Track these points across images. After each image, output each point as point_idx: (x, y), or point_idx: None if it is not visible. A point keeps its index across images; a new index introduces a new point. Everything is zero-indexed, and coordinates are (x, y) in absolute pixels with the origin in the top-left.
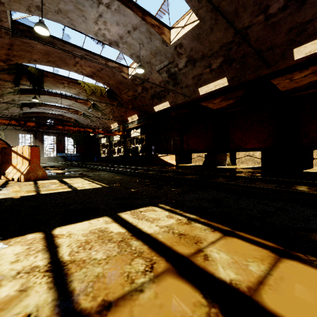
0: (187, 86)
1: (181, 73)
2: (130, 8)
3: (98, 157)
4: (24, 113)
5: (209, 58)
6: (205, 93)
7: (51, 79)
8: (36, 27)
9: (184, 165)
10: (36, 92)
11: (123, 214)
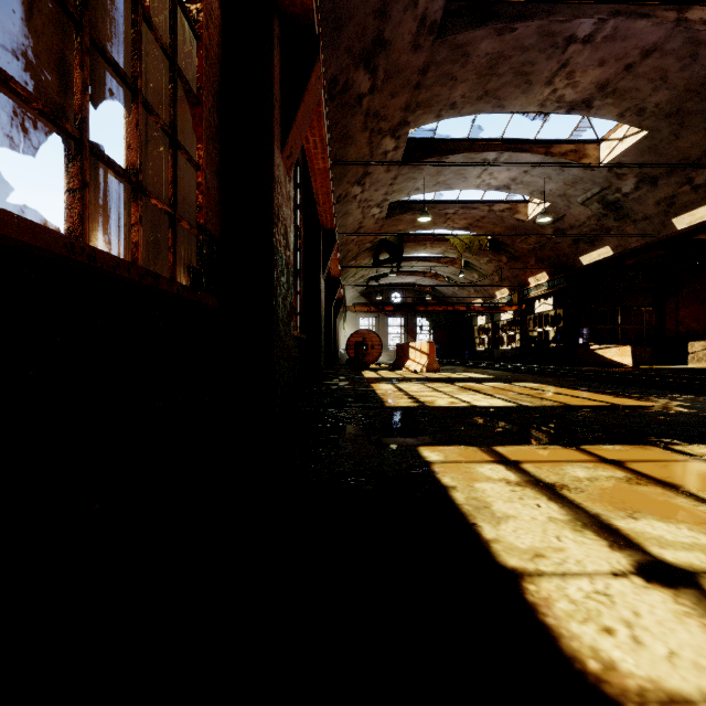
0: (646, 218)
1: (628, 200)
2: (526, 151)
3: (472, 350)
4: (366, 287)
5: (685, 170)
6: (690, 226)
7: (411, 243)
8: (420, 218)
9: (655, 367)
10: (388, 260)
11: (511, 383)
